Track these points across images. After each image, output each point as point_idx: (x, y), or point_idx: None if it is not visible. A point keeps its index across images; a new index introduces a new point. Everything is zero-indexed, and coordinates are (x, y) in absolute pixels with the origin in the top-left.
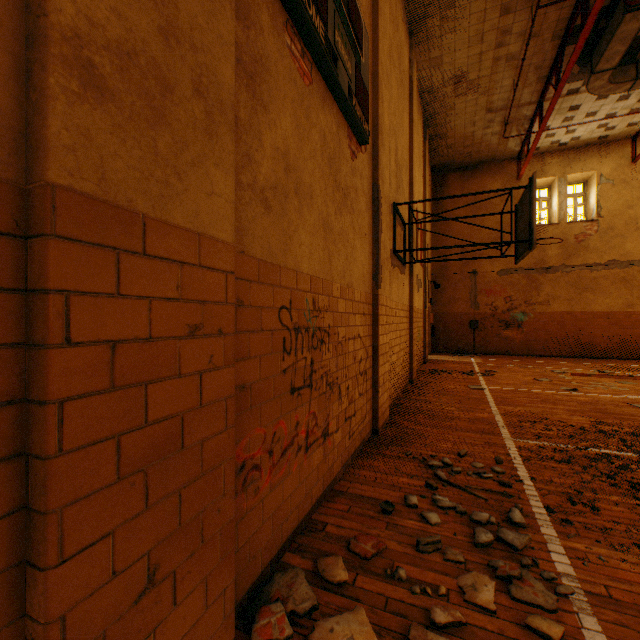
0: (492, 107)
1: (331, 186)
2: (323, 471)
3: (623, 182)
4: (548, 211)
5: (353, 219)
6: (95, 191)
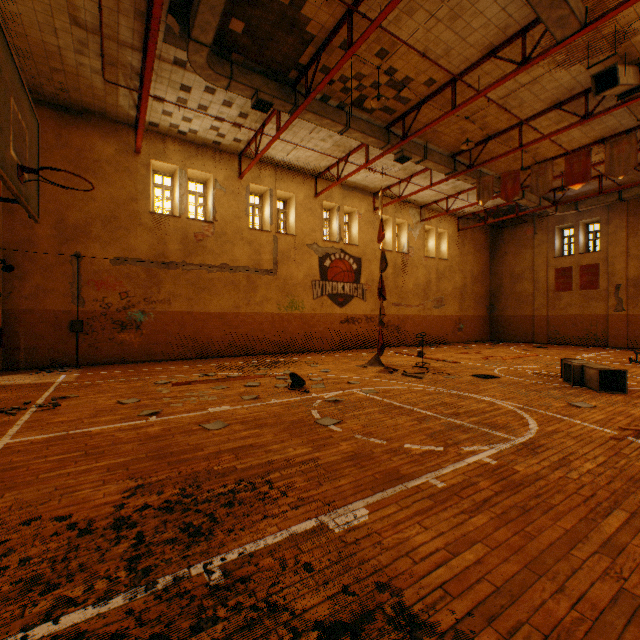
0: (80, 18)
1: None
2: None
3: (233, 193)
4: (172, 202)
5: None
6: None
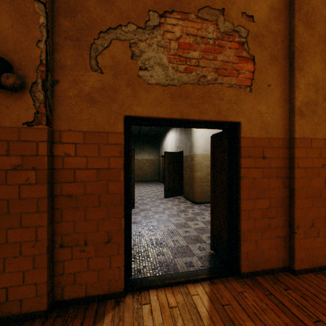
0: None
1: None
2: None
3: None
4: None
5: None
6: (301, 136)
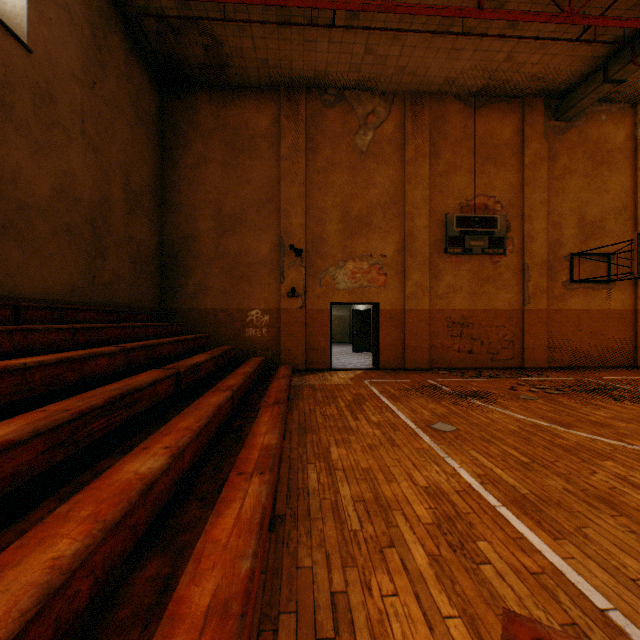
0: None
1: (474, 281)
2: (468, 362)
3: None
4: None
5: (495, 285)
6: (409, 308)
